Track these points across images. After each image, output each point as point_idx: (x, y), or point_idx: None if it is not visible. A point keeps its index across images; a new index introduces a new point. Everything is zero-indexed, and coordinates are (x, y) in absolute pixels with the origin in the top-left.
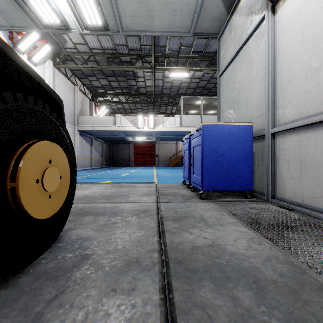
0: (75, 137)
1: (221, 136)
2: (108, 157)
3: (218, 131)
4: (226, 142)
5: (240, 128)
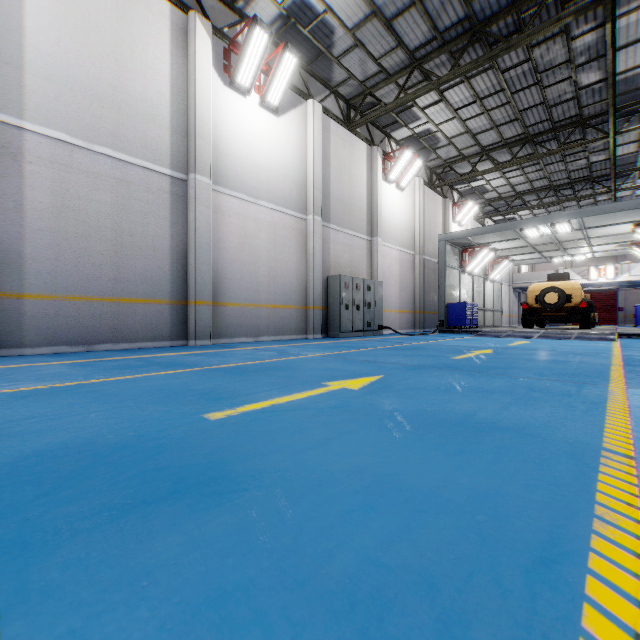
0: (510, 294)
1: None
2: None
3: None
4: None
5: None
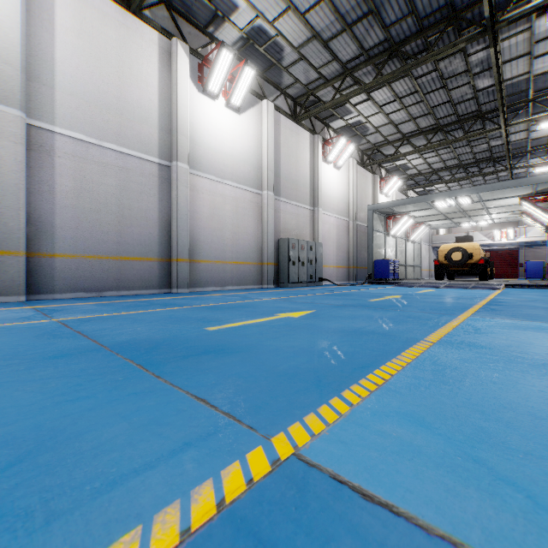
0: (430, 252)
1: (531, 264)
2: None
3: (530, 263)
4: (533, 265)
5: (538, 262)
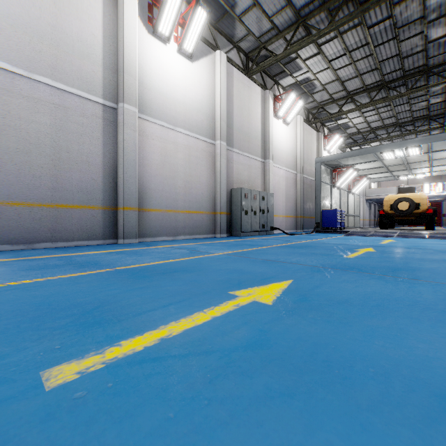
0: (364, 204)
1: None
2: (377, 217)
3: None
4: None
5: None
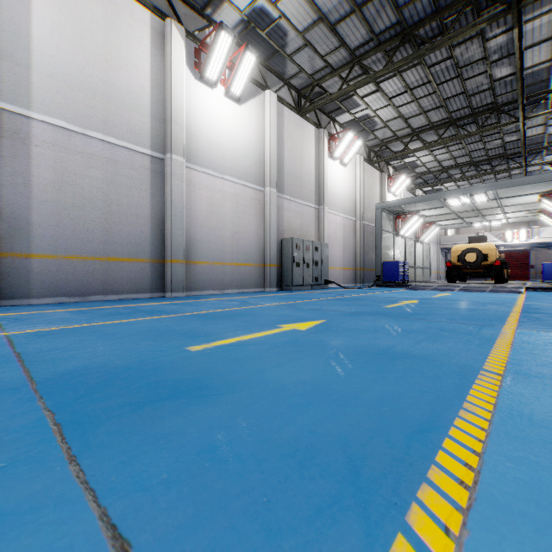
0: (438, 254)
1: (548, 266)
2: None
3: (547, 264)
4: (550, 267)
5: None
